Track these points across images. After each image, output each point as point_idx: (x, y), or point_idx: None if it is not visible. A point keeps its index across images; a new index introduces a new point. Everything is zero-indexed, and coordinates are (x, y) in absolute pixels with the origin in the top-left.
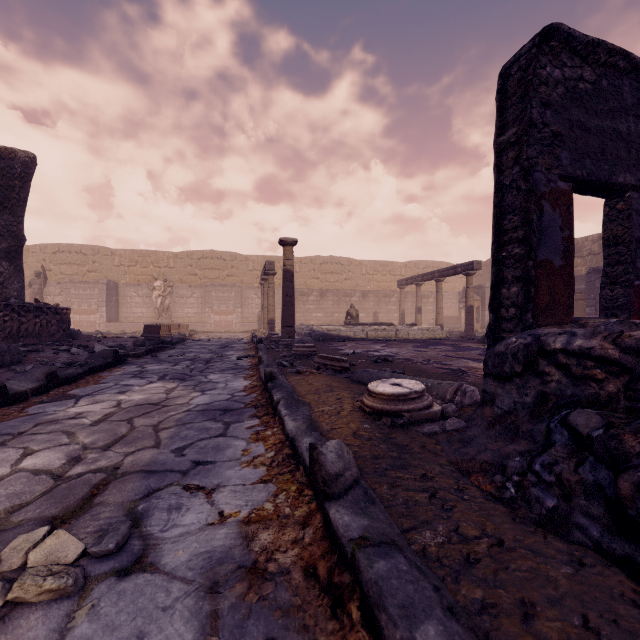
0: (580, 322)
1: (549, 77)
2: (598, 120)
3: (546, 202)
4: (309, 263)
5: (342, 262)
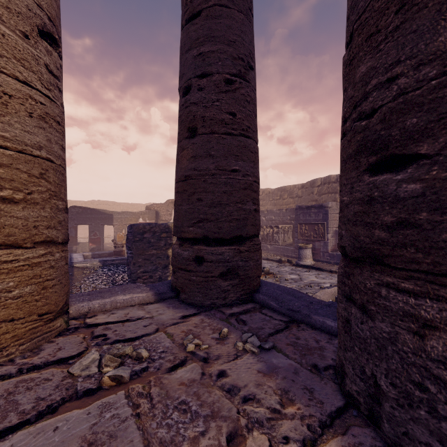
0: (80, 243)
1: (73, 211)
2: (83, 216)
3: (72, 228)
4: (90, 204)
5: (109, 204)
